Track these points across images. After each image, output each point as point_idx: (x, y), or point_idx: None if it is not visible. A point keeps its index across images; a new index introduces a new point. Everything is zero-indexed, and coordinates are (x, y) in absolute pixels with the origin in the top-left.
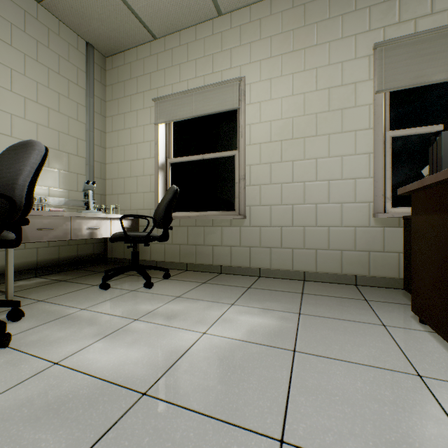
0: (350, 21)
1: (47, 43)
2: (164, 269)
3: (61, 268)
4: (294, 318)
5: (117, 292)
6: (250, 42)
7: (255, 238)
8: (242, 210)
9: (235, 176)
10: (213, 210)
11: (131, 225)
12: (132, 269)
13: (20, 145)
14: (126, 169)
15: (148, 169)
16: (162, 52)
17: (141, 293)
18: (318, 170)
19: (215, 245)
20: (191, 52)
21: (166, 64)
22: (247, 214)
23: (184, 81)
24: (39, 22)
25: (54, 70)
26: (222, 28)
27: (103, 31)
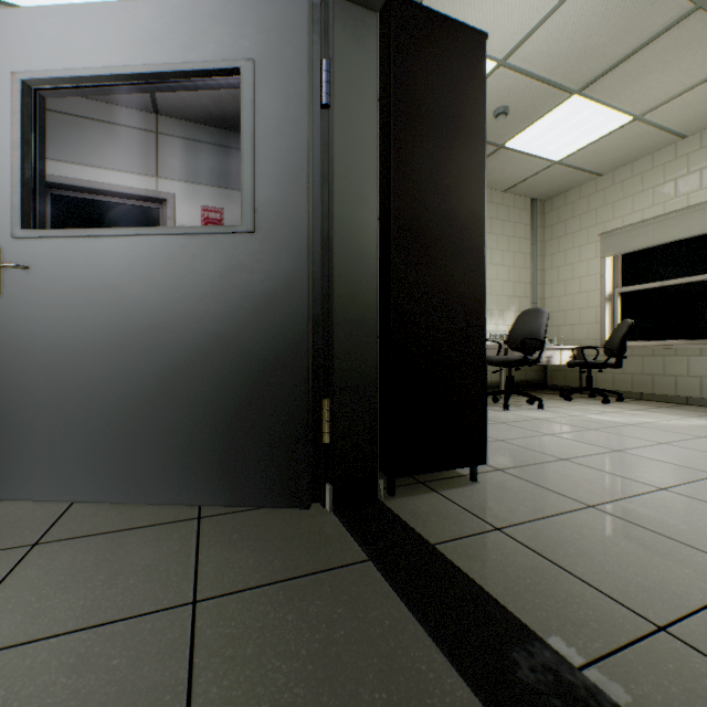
0: None
1: (507, 218)
2: (616, 393)
3: (515, 388)
4: None
5: (580, 403)
6: None
7: None
8: None
9: None
10: (676, 339)
11: (576, 354)
12: (587, 389)
13: (531, 311)
14: (566, 302)
15: (591, 301)
16: (608, 187)
17: (600, 405)
18: None
19: (678, 375)
20: (646, 181)
21: (614, 197)
22: None
23: (636, 211)
24: (503, 205)
25: (511, 235)
26: (688, 150)
27: (548, 189)
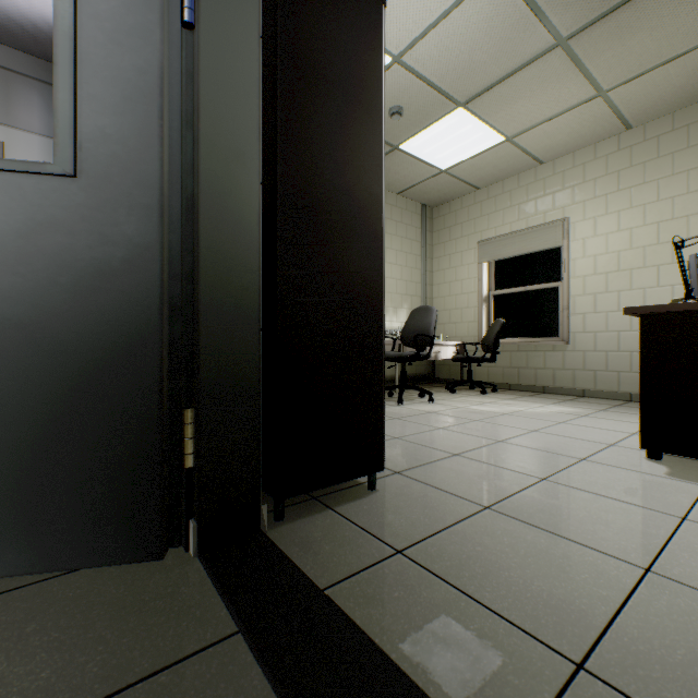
0: (681, 158)
1: (400, 219)
2: (491, 384)
3: (408, 382)
4: (595, 411)
5: (463, 395)
6: (573, 185)
7: (578, 362)
8: (565, 337)
9: (558, 306)
10: (536, 336)
11: (459, 350)
12: (468, 382)
13: (422, 309)
14: (451, 302)
15: (471, 302)
16: (485, 200)
17: (479, 396)
18: (645, 299)
19: (537, 368)
20: (513, 198)
21: (489, 210)
22: (570, 340)
23: (506, 224)
24: (397, 207)
25: (404, 236)
26: (545, 174)
27: (436, 196)
